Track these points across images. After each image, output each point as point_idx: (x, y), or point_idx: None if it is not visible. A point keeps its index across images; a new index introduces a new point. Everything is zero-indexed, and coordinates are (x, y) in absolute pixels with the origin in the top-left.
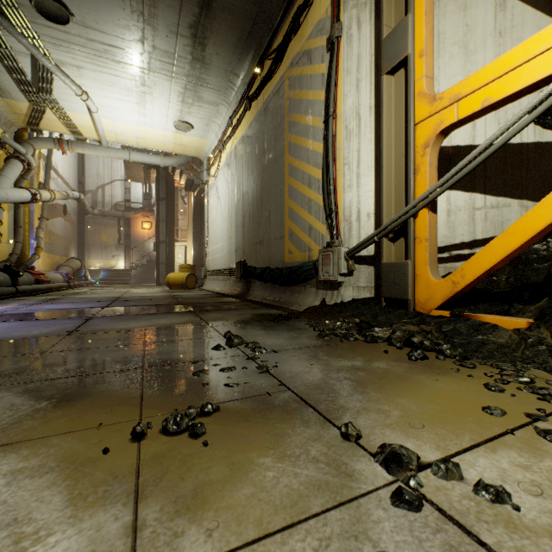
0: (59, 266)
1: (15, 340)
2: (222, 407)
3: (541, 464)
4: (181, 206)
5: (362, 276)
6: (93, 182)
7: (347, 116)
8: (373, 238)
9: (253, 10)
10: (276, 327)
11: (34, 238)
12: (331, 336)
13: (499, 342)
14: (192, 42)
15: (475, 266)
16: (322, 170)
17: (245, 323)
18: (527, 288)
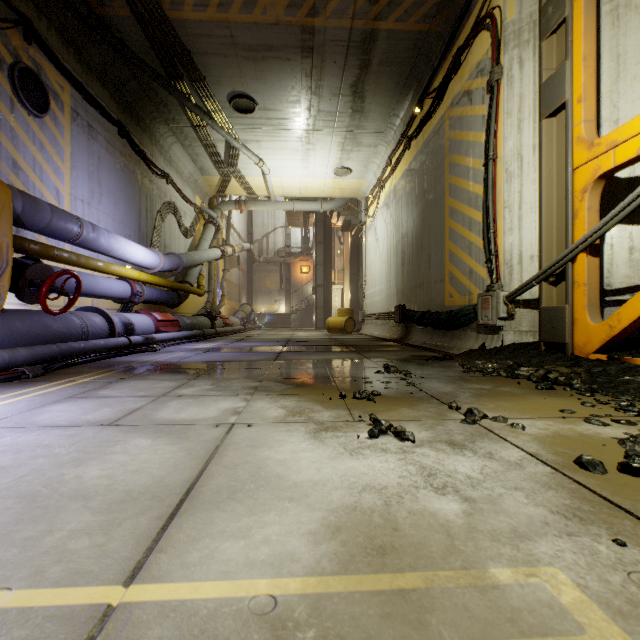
0: (236, 312)
1: (247, 361)
2: (382, 394)
3: (562, 425)
4: (337, 247)
5: (524, 320)
6: (259, 232)
7: (507, 158)
8: (531, 282)
9: (411, 56)
10: (428, 364)
11: (220, 288)
12: (476, 372)
13: None
14: (352, 98)
15: (630, 310)
16: (481, 213)
17: (401, 361)
18: None
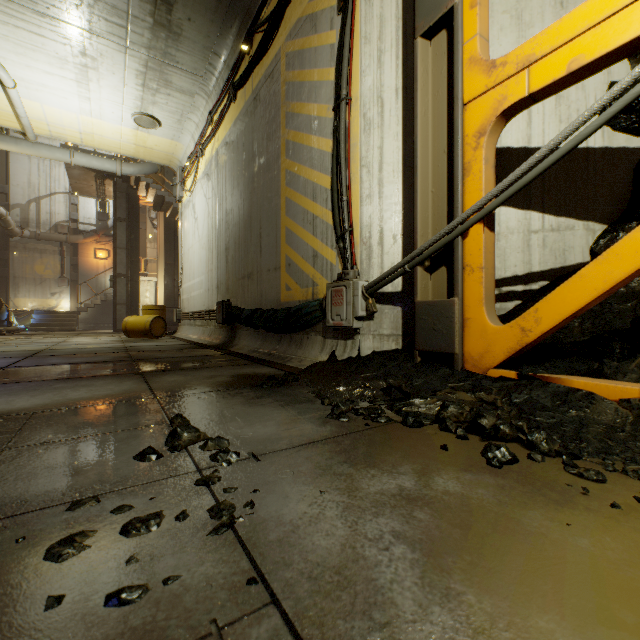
0: None
1: None
2: None
3: None
4: (150, 231)
5: (386, 320)
6: (23, 193)
7: (365, 99)
8: (404, 267)
9: None
10: (264, 399)
11: None
12: (350, 415)
13: (604, 421)
14: None
15: (557, 305)
16: (331, 175)
17: (216, 393)
18: (613, 337)
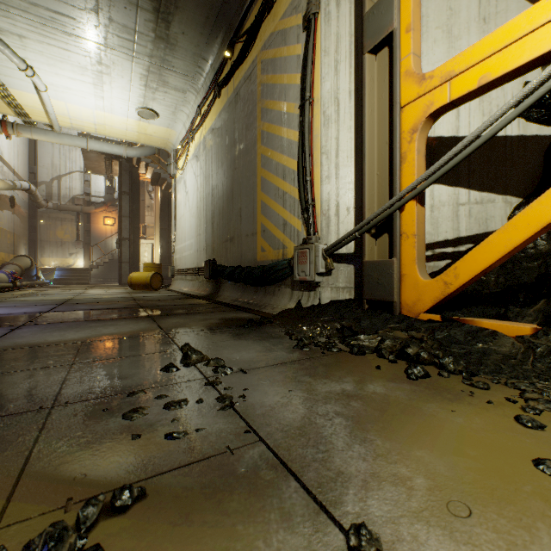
0: (4, 265)
1: None
2: (151, 488)
3: None
4: (148, 202)
5: (341, 276)
6: (47, 172)
7: (325, 100)
8: (355, 234)
9: None
10: (246, 335)
11: None
12: (311, 347)
13: (502, 352)
14: (155, 17)
15: (471, 264)
16: (297, 160)
17: (210, 331)
18: (520, 289)
